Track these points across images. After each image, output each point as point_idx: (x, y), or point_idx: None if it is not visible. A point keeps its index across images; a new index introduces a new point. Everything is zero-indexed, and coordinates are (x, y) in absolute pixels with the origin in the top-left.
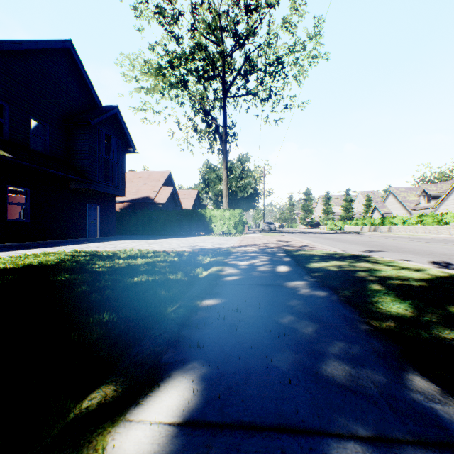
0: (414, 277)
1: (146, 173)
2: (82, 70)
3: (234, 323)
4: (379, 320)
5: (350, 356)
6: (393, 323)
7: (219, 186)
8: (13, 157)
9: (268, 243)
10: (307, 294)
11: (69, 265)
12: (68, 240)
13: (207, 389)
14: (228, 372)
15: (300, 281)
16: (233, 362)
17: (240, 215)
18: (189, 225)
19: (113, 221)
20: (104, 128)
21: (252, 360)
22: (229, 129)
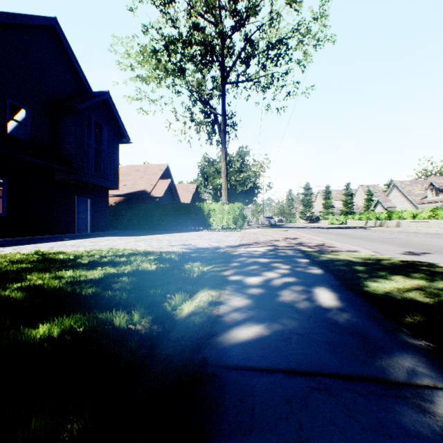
0: None
1: (143, 166)
2: (69, 52)
3: None
4: None
5: None
6: None
7: (218, 180)
8: None
9: (275, 241)
10: None
11: None
12: (52, 235)
13: None
14: None
15: (405, 355)
16: None
17: (240, 209)
18: (186, 219)
19: (106, 215)
20: (94, 115)
21: None
22: (228, 119)
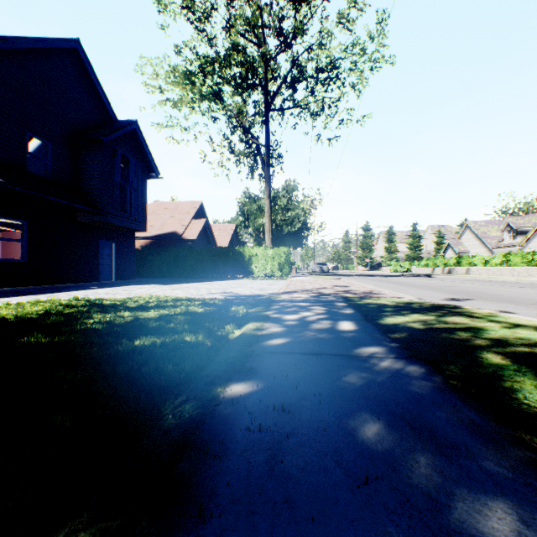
0: None
1: (173, 204)
2: (93, 76)
3: (277, 440)
4: None
5: None
6: None
7: (261, 220)
8: (3, 181)
9: (321, 289)
10: (393, 371)
11: (53, 320)
12: (75, 284)
13: None
14: None
15: (376, 348)
16: None
17: (286, 254)
18: (224, 266)
19: (132, 261)
20: (120, 148)
21: None
22: (273, 150)
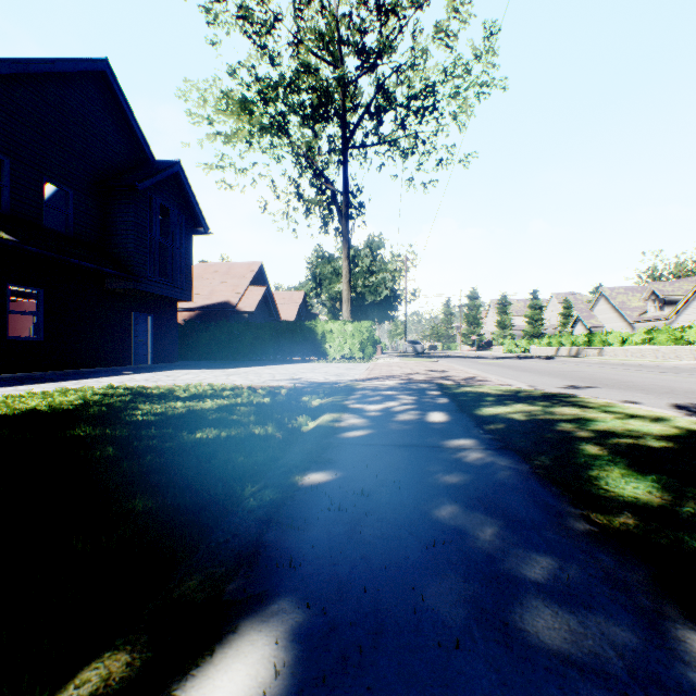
0: (653, 432)
1: (225, 265)
2: (125, 106)
3: (356, 517)
4: (607, 512)
5: (565, 587)
6: (631, 519)
7: (337, 286)
8: (15, 239)
9: (413, 374)
10: (479, 462)
11: (96, 411)
12: (103, 368)
13: (302, 662)
14: (342, 622)
15: (466, 440)
16: (352, 600)
17: (369, 330)
18: (290, 345)
19: (174, 340)
20: (159, 196)
21: (388, 594)
22: (352, 197)
